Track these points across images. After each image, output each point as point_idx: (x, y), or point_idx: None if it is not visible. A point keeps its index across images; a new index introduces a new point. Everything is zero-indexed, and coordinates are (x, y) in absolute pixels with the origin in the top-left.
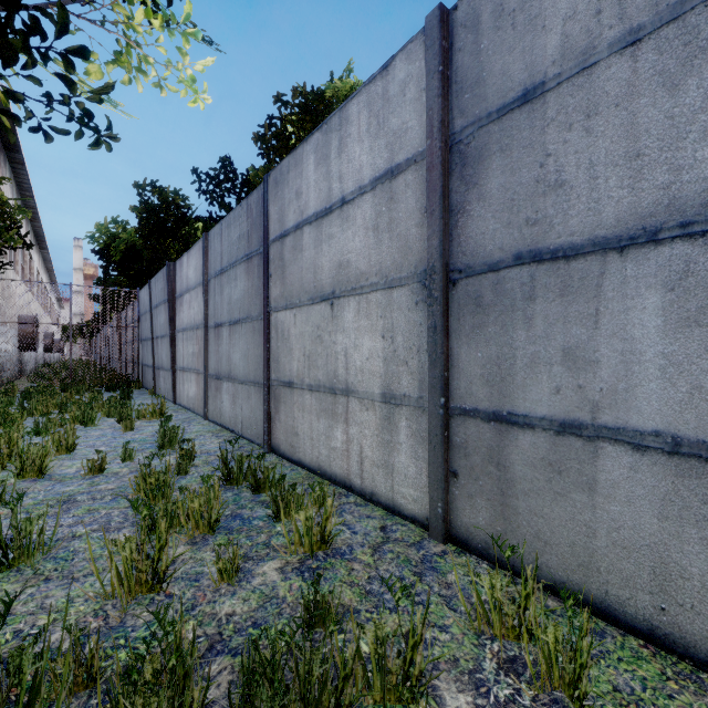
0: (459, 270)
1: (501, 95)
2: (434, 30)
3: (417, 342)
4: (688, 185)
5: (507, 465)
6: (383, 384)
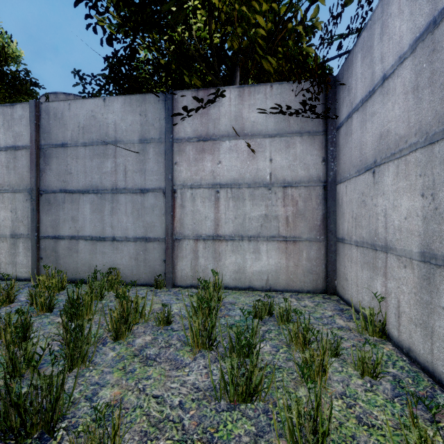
0: (43, 191)
1: (56, 141)
2: (33, 107)
3: (27, 214)
4: (94, 182)
5: (58, 251)
6: (11, 230)
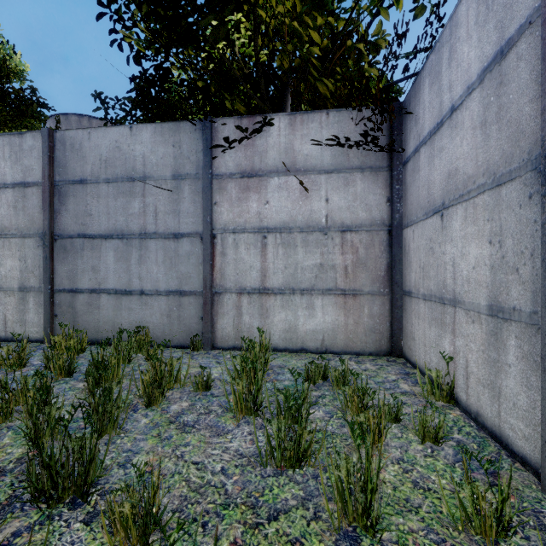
0: (58, 235)
1: (74, 176)
2: (46, 137)
3: (39, 263)
4: (118, 225)
5: (75, 307)
6: (20, 282)
